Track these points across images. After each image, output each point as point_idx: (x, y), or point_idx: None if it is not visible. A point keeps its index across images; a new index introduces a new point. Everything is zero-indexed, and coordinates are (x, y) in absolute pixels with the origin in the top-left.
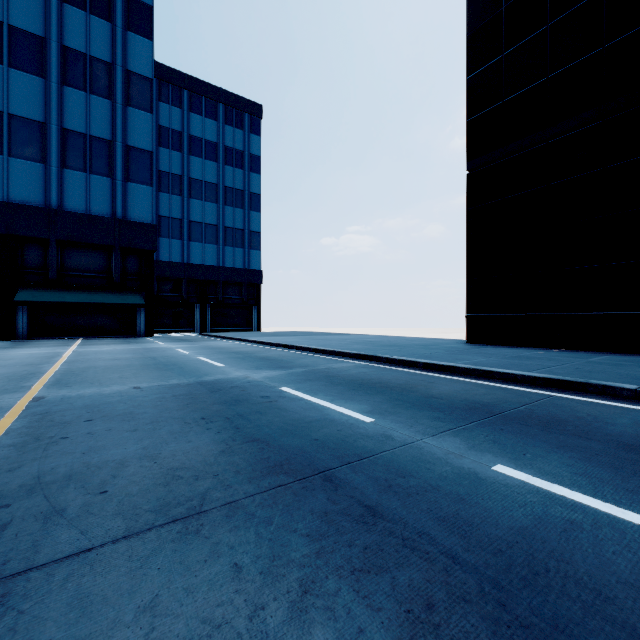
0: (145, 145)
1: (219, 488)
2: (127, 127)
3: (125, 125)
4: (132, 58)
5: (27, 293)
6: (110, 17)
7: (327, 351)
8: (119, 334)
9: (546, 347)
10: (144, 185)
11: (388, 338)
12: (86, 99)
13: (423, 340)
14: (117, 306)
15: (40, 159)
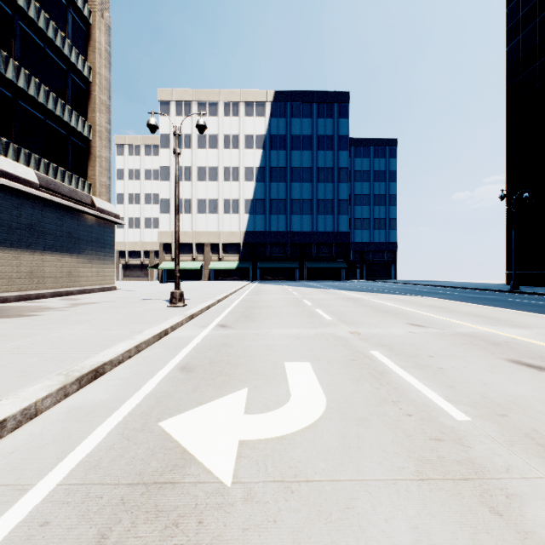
0: (345, 197)
1: (406, 291)
2: (338, 192)
3: (338, 191)
4: (340, 162)
5: (309, 264)
6: (332, 148)
7: (429, 285)
8: (335, 280)
9: (536, 286)
10: (345, 215)
11: (470, 283)
12: (324, 185)
13: (487, 284)
14: (338, 268)
15: (310, 213)
